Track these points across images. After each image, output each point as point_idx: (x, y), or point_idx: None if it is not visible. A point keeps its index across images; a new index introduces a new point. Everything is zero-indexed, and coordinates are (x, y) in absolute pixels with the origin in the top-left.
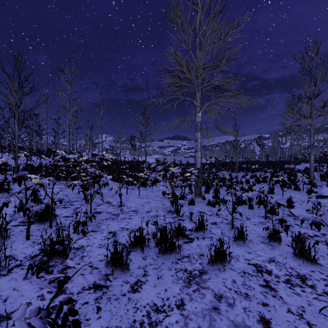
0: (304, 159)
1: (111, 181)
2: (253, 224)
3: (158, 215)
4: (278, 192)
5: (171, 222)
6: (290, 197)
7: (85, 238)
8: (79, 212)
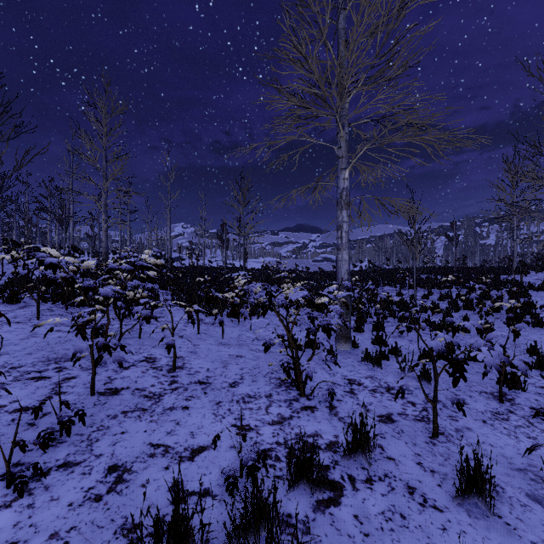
0: (536, 264)
1: (176, 307)
2: (480, 419)
3: (254, 394)
4: (500, 330)
5: (284, 418)
6: (536, 344)
7: (22, 501)
8: (63, 394)
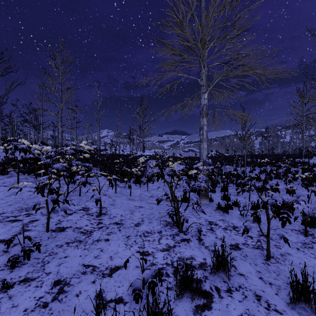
0: None
1: (102, 177)
2: (295, 247)
3: (150, 231)
4: (298, 191)
5: (170, 247)
6: None
7: None
8: (28, 231)
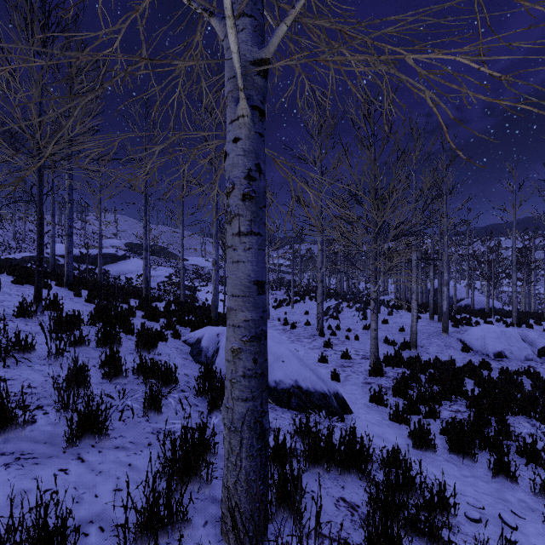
0: None
1: None
2: None
3: None
4: None
5: None
6: None
7: None
8: None
